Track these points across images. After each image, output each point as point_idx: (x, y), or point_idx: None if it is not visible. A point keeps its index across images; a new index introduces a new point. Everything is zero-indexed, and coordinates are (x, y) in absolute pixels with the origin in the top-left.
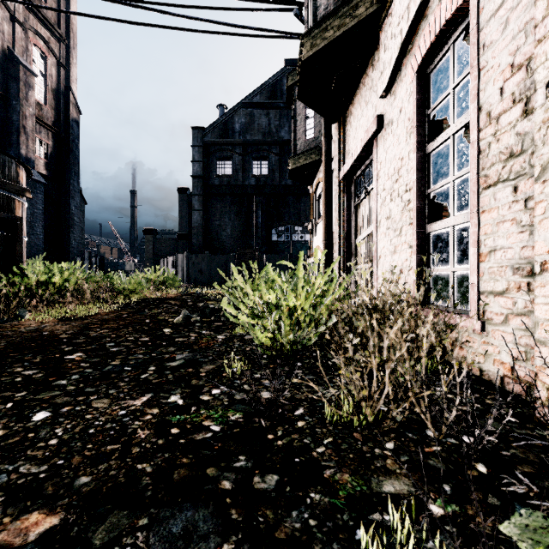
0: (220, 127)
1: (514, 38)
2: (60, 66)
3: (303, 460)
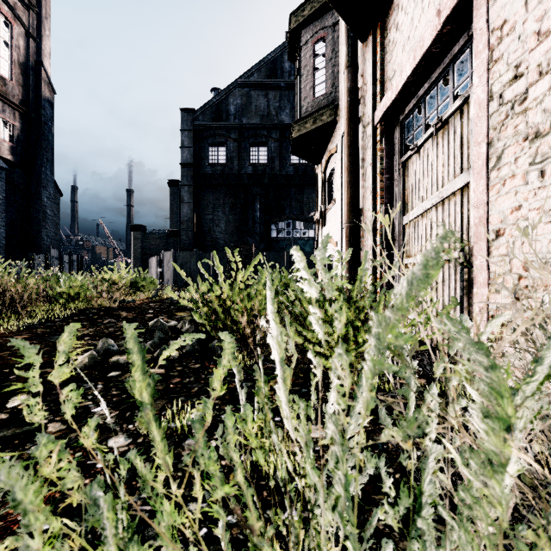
0: (213, 109)
1: None
2: (29, 37)
3: None
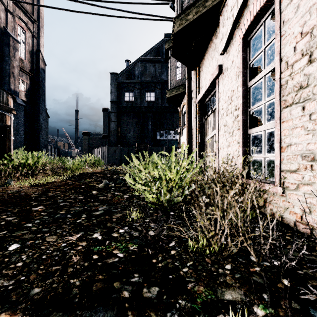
0: (127, 73)
1: (302, 16)
2: (34, 37)
3: (174, 277)
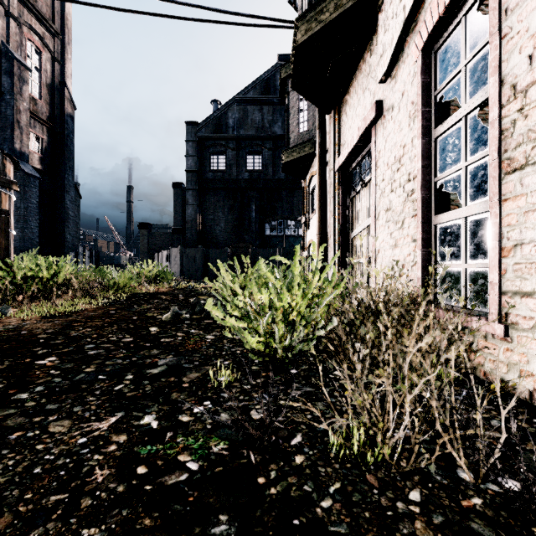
0: (214, 122)
1: None
2: (55, 61)
3: (304, 522)
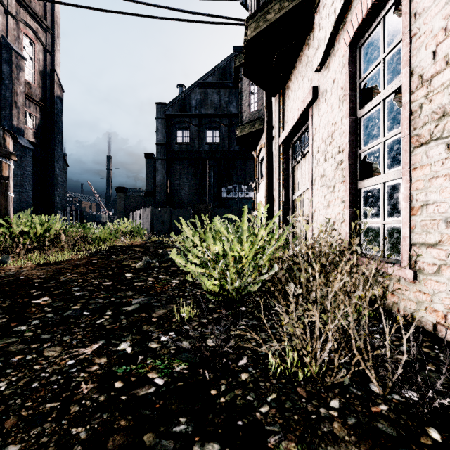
0: (180, 103)
1: (447, 2)
2: (46, 52)
3: (246, 423)
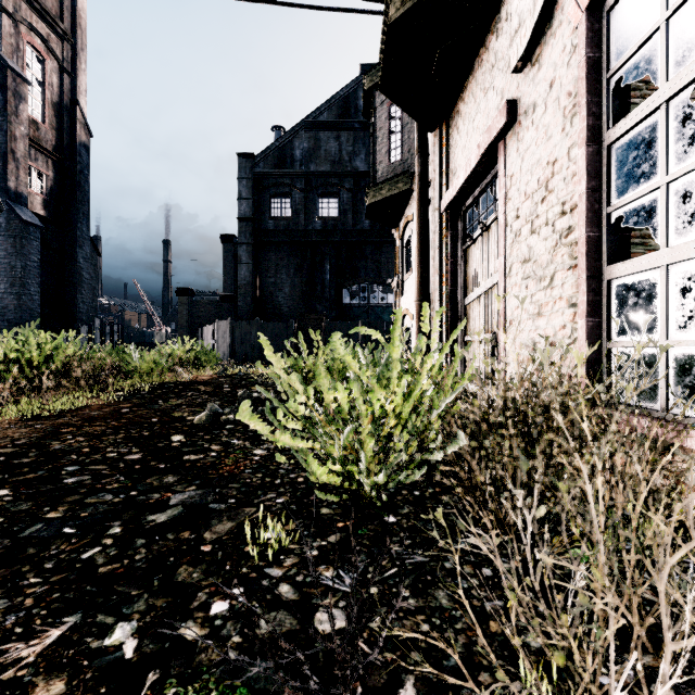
0: (276, 154)
1: None
2: (64, 73)
3: None
